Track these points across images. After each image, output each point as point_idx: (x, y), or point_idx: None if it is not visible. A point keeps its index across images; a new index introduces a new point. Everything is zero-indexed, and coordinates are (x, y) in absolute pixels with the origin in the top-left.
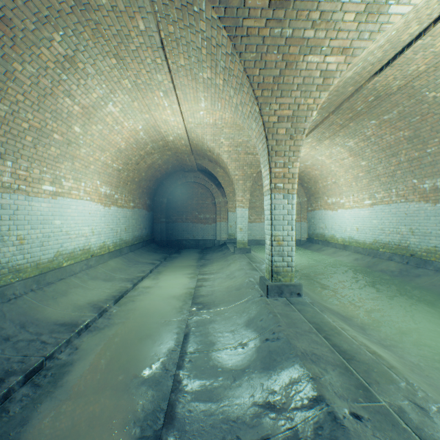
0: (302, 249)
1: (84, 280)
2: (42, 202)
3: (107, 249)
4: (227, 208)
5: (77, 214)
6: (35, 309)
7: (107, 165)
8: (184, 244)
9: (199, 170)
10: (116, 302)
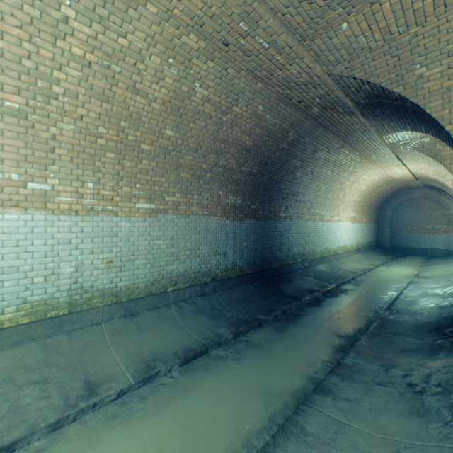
0: None
1: (348, 260)
2: (334, 224)
3: (352, 248)
4: None
5: (342, 229)
6: (338, 266)
7: (354, 201)
8: (408, 251)
9: (425, 186)
10: (368, 271)
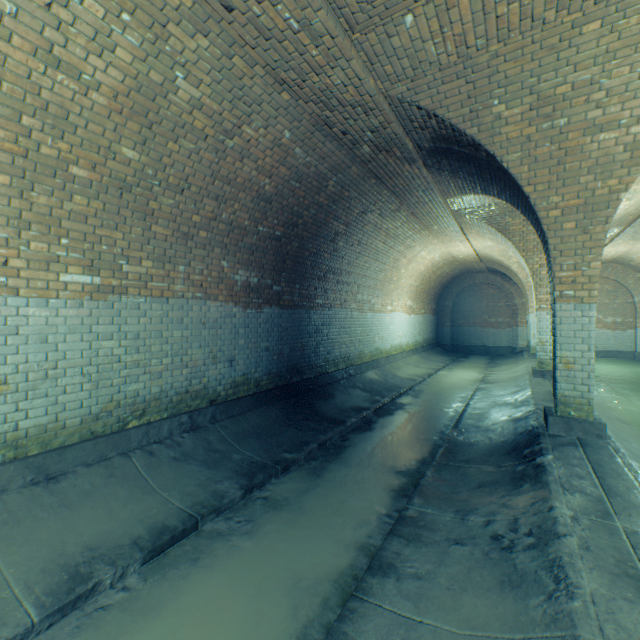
0: (639, 363)
1: (404, 364)
2: (387, 316)
3: (409, 347)
4: (525, 311)
5: (397, 322)
6: (393, 371)
7: (411, 285)
8: (471, 350)
9: (489, 270)
10: (428, 377)
